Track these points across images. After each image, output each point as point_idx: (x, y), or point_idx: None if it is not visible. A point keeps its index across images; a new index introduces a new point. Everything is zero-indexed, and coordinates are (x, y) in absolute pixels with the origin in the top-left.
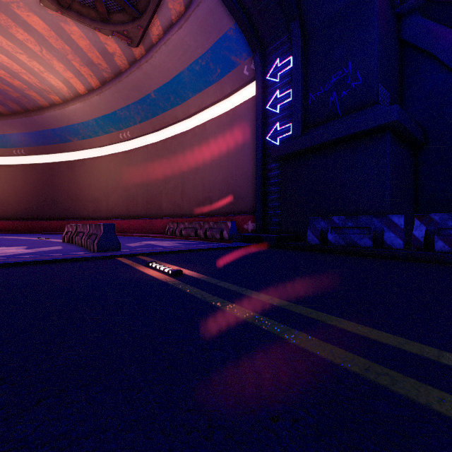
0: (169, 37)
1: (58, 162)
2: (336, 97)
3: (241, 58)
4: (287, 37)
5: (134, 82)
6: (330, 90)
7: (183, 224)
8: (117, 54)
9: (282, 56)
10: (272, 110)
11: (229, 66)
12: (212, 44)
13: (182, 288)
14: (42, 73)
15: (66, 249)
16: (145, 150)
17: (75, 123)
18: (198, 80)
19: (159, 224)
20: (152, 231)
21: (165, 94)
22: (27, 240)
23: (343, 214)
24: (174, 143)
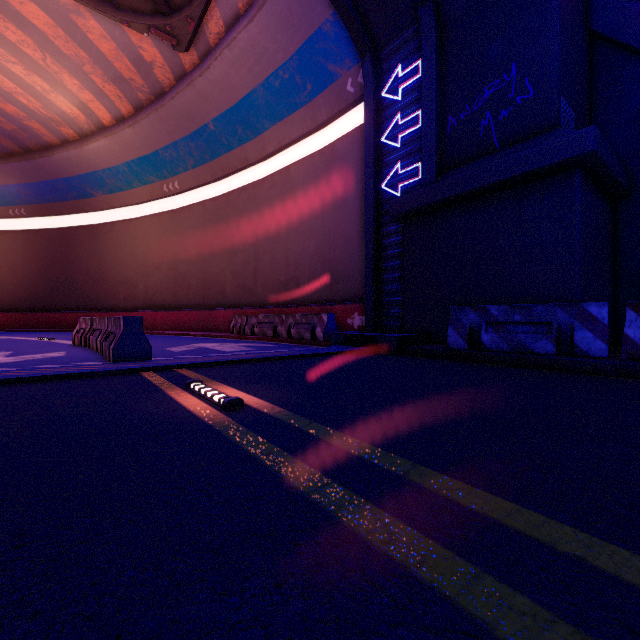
0: (235, 35)
1: (74, 226)
2: (491, 119)
3: (342, 66)
4: (414, 31)
5: (183, 107)
6: (481, 110)
7: (257, 317)
8: (158, 64)
9: (406, 61)
10: (391, 144)
11: (324, 79)
12: (299, 46)
13: (237, 439)
14: (47, 94)
15: (70, 357)
16: (201, 208)
17: (98, 170)
18: (278, 102)
19: (222, 318)
20: (210, 327)
21: (230, 125)
22: (20, 341)
23: (504, 301)
24: (243, 197)
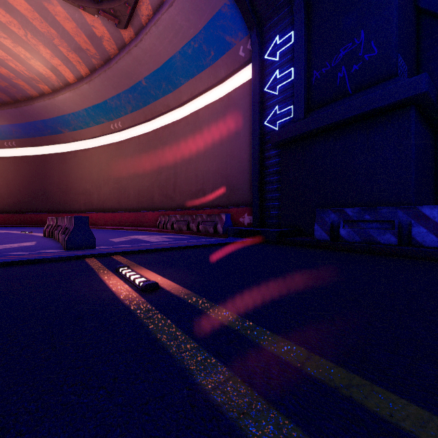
0: (159, 16)
1: (49, 154)
2: (345, 72)
3: (236, 38)
4: (288, 10)
5: (124, 69)
6: (338, 65)
7: (175, 217)
8: (105, 38)
9: (282, 32)
10: (271, 92)
11: (223, 47)
12: (205, 24)
13: (148, 323)
14: (28, 60)
15: (37, 246)
16: (137, 140)
17: (65, 114)
18: (190, 64)
19: (151, 217)
20: (143, 224)
21: (156, 82)
22: (7, 234)
23: (355, 205)
24: (166, 132)
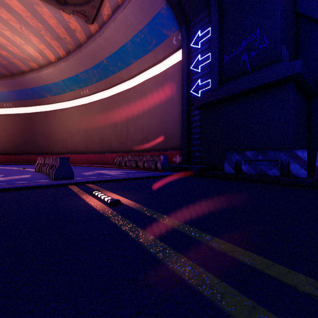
0: (116, 15)
1: (36, 112)
2: (246, 57)
3: (170, 31)
4: (207, 13)
5: (91, 52)
6: (241, 52)
7: (127, 157)
8: (78, 30)
9: (203, 28)
10: (195, 70)
11: (161, 37)
12: (148, 21)
13: (116, 222)
14: (22, 45)
15: (32, 177)
16: (100, 103)
17: (48, 84)
18: (138, 49)
19: (110, 158)
20: (104, 162)
21: (114, 61)
22: (8, 169)
23: (253, 149)
24: (120, 97)
